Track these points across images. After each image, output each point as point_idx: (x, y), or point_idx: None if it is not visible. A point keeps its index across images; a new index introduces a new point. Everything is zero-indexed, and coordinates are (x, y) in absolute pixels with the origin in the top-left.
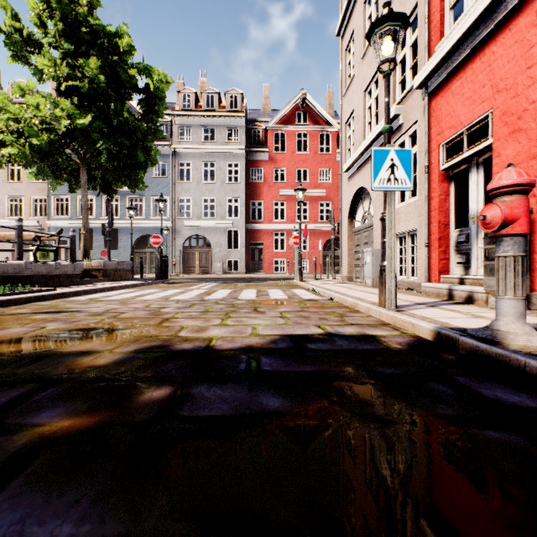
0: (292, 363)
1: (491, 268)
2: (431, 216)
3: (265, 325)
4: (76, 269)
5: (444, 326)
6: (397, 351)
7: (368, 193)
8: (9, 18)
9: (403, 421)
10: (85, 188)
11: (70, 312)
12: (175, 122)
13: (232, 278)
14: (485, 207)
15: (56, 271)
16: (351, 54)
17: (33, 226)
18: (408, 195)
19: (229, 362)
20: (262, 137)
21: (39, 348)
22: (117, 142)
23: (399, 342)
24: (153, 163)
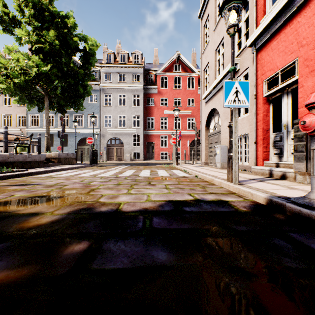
0: (174, 222)
1: (298, 157)
2: (258, 125)
3: (155, 193)
4: (41, 158)
5: (273, 195)
6: (244, 212)
7: (218, 112)
8: (1, 6)
9: (261, 274)
10: (47, 109)
11: (32, 185)
12: (102, 71)
13: (136, 163)
14: (304, 116)
15: (29, 159)
16: (207, 28)
17: (18, 132)
18: (242, 113)
19: (131, 222)
20: (153, 79)
21: (4, 210)
22: (66, 81)
23: (244, 206)
24: (88, 94)
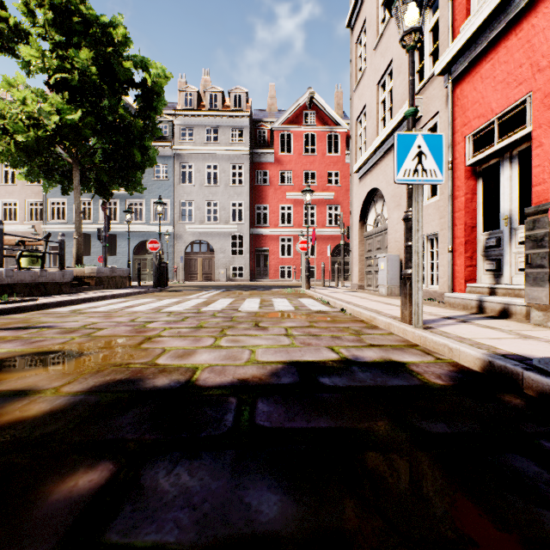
0: (299, 413)
1: (535, 276)
2: (455, 217)
3: (266, 346)
4: (65, 277)
5: (492, 352)
6: (439, 389)
7: (381, 194)
8: None
9: None
10: (77, 189)
11: (39, 328)
12: (177, 122)
13: (236, 286)
14: None
15: (42, 279)
16: (362, 45)
17: (28, 230)
18: (427, 195)
19: (211, 412)
20: (267, 138)
21: None
22: (112, 140)
23: (438, 375)
24: (151, 163)
